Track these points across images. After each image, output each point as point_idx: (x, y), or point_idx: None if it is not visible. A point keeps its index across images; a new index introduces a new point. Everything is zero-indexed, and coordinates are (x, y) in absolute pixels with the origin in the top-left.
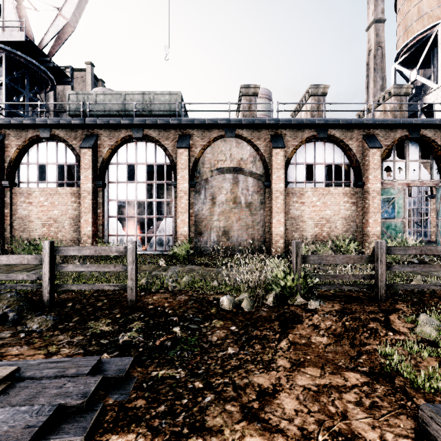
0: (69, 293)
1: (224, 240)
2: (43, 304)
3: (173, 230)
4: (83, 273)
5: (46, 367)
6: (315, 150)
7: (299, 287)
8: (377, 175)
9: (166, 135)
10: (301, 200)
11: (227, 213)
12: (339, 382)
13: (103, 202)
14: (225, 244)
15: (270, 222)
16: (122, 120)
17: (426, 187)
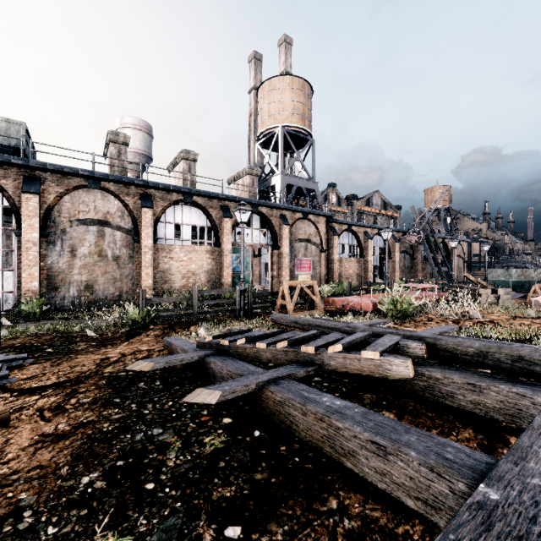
0: None
1: (87, 295)
2: None
3: (15, 286)
4: None
5: None
6: (183, 212)
7: (144, 318)
8: (229, 238)
9: (4, 173)
10: (170, 255)
11: (90, 267)
12: (145, 345)
13: None
14: (89, 299)
15: (139, 276)
16: None
17: None
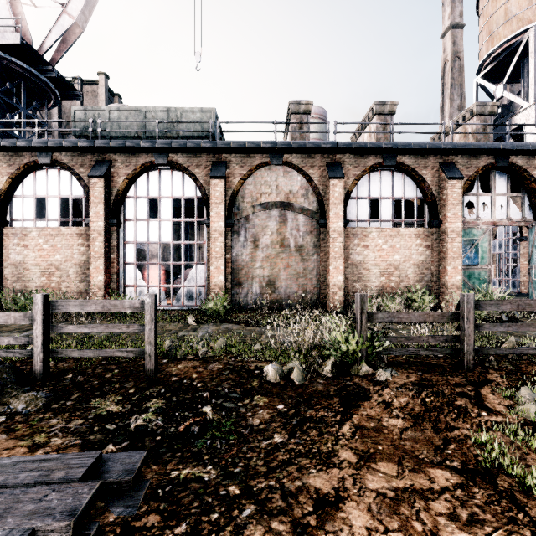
0: (71, 360)
1: (269, 292)
2: (34, 375)
3: (206, 280)
4: (91, 335)
5: (24, 469)
6: (381, 181)
7: (364, 353)
8: (457, 212)
9: (197, 161)
10: (364, 242)
11: (272, 259)
12: (423, 484)
13: (118, 244)
14: (270, 298)
15: (326, 270)
16: (142, 142)
17: (515, 228)
